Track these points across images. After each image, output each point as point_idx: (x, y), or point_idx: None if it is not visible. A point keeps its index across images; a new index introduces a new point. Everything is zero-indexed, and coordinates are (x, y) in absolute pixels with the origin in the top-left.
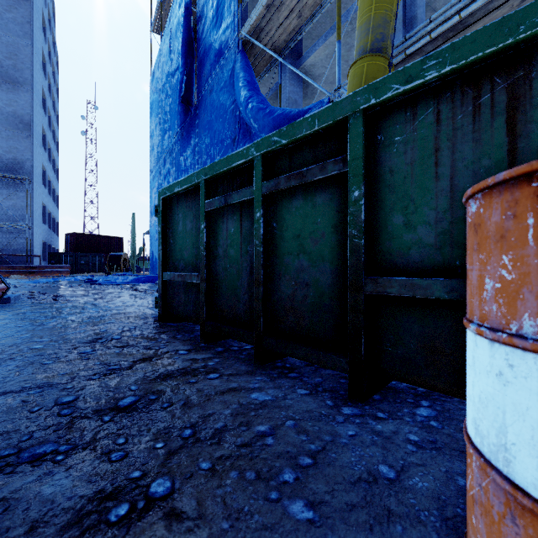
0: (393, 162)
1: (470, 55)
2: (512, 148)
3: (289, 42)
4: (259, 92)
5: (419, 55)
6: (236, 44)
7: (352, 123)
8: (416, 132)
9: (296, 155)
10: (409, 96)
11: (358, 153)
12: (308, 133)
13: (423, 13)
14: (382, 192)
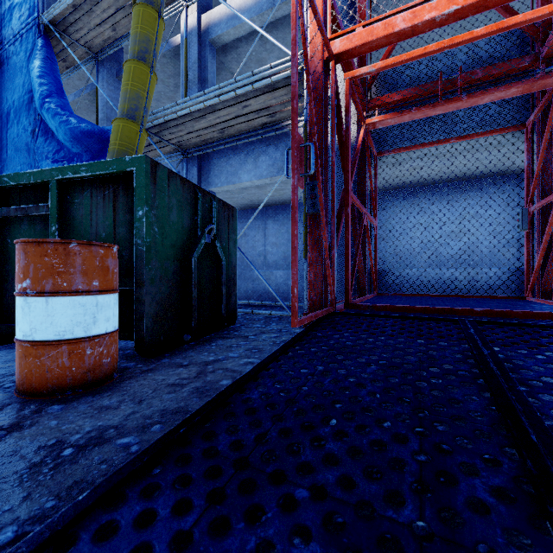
0: (75, 213)
1: (96, 172)
2: (115, 218)
3: (106, 47)
4: (61, 92)
5: (192, 117)
6: (36, 27)
7: (52, 185)
8: (84, 200)
9: (24, 194)
10: (81, 179)
11: (55, 204)
12: (29, 183)
13: (214, 77)
14: (70, 229)
